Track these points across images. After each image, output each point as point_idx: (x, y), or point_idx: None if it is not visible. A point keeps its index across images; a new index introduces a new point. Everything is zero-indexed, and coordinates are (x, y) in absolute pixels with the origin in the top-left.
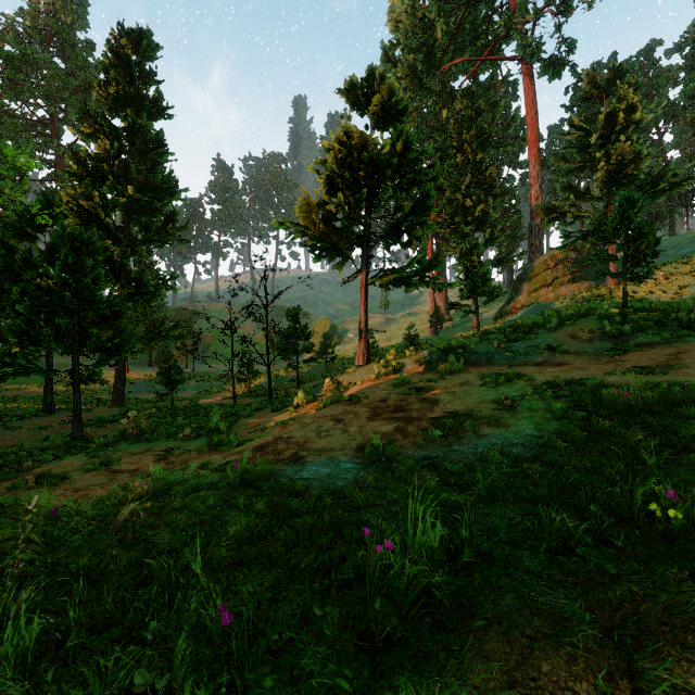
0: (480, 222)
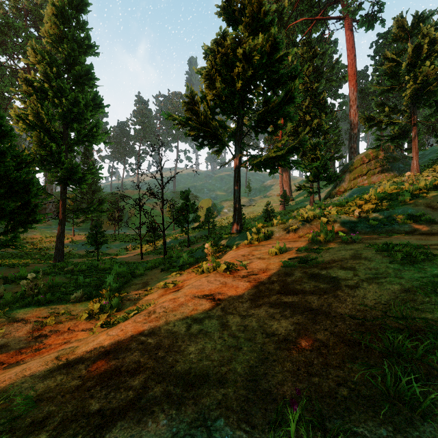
0: (316, 131)
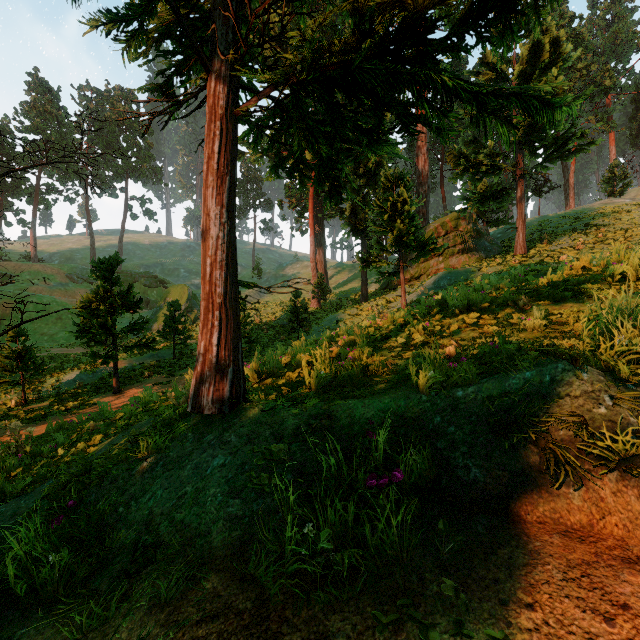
0: (372, 176)
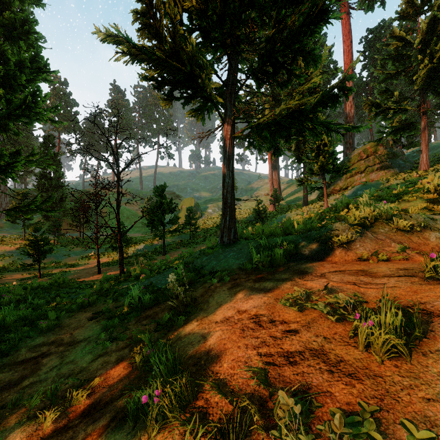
0: None
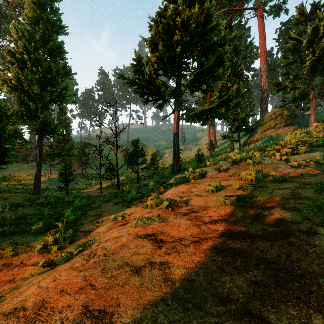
0: (235, 94)
